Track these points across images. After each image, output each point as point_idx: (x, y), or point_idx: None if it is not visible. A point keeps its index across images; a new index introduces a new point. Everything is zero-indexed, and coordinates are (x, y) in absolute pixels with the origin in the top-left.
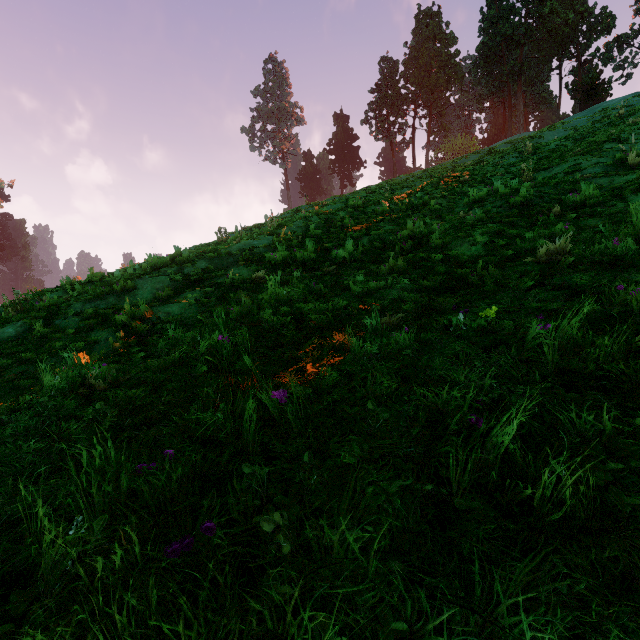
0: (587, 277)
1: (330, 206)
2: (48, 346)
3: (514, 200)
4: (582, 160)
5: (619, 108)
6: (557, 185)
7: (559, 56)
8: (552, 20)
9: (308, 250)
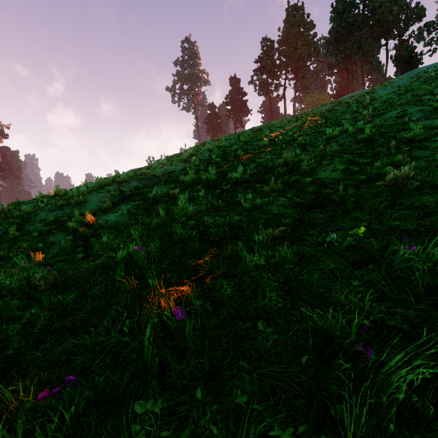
0: (432, 199)
1: (227, 141)
2: (18, 246)
3: (360, 137)
4: (408, 108)
5: (430, 72)
6: (391, 126)
7: (386, 36)
8: (381, 11)
9: (210, 173)
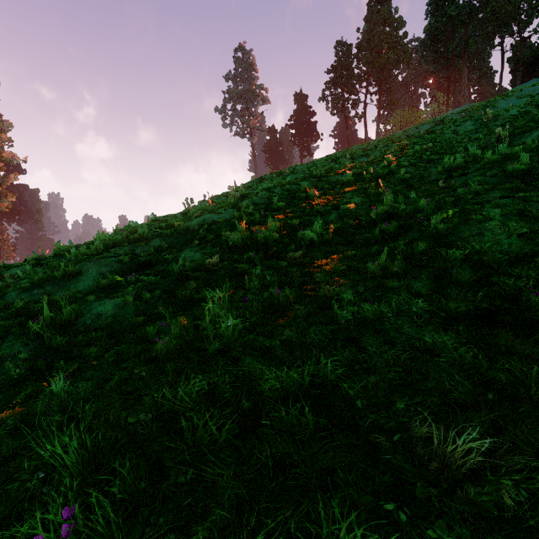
0: None
1: (292, 175)
2: None
3: (513, 168)
4: None
5: None
6: None
7: (501, 33)
8: None
9: (270, 230)
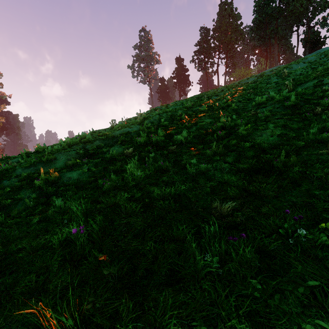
0: None
1: (173, 107)
2: None
3: (287, 103)
4: (323, 79)
5: None
6: (312, 94)
7: (297, 24)
8: (294, 4)
9: (159, 135)
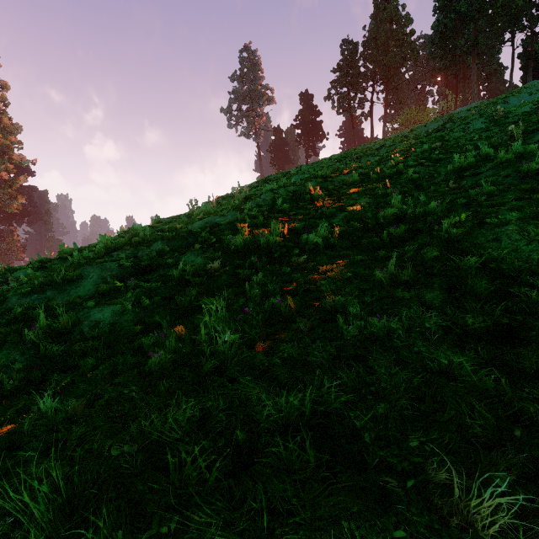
0: None
1: (297, 175)
2: None
3: (528, 167)
4: None
5: None
6: None
7: (512, 28)
8: None
9: (273, 233)
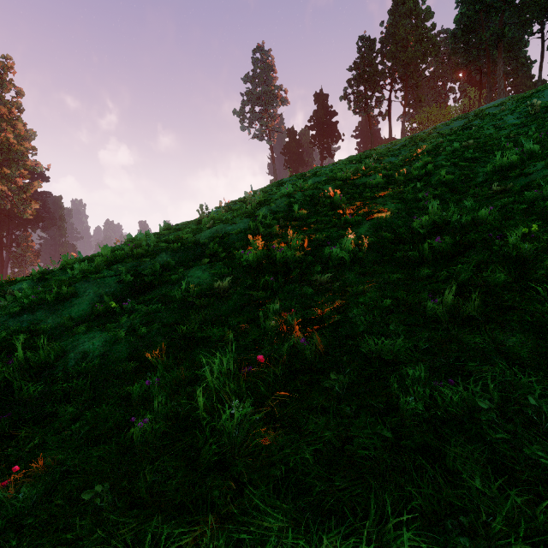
0: None
1: (314, 178)
2: None
3: None
4: None
5: None
6: None
7: (542, 19)
8: None
9: (291, 245)
